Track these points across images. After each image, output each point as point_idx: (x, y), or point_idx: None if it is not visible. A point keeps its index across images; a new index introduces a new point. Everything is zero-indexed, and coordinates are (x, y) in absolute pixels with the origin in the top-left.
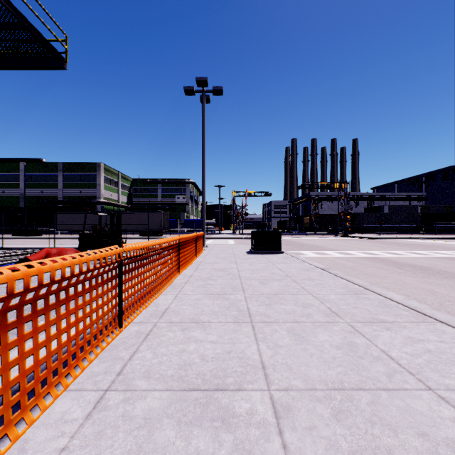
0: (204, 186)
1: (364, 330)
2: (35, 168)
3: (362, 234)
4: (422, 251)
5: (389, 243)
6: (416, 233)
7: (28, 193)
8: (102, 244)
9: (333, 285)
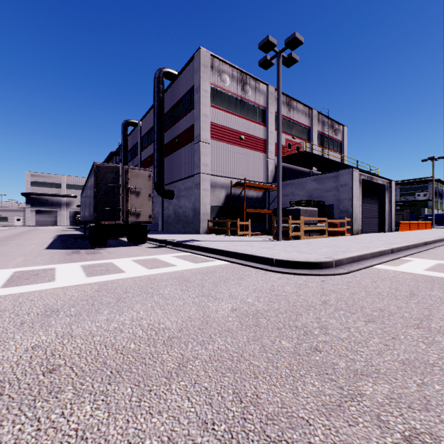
0: (433, 202)
1: None
2: None
3: None
4: None
5: None
6: None
7: None
8: None
9: None
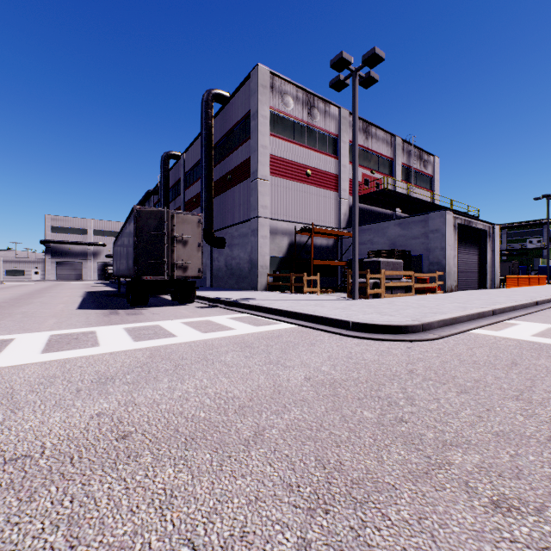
0: (548, 250)
1: None
2: None
3: None
4: None
5: None
6: None
7: None
8: None
9: None
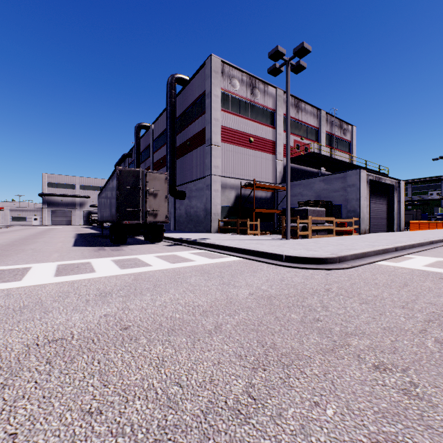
0: None
1: None
2: None
3: None
4: None
5: None
6: None
7: None
8: None
9: None
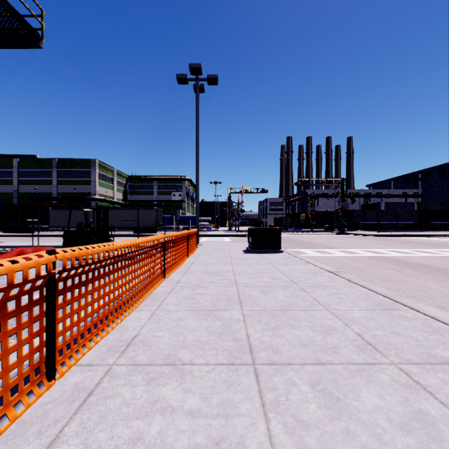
0: (198, 180)
1: (428, 381)
2: (29, 164)
3: (359, 231)
4: (429, 249)
5: (390, 240)
6: (414, 230)
7: (22, 189)
8: (87, 243)
9: (351, 295)
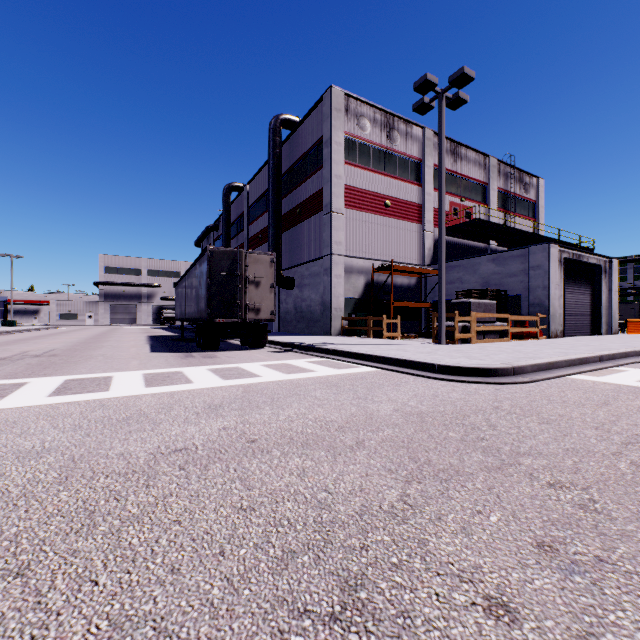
0: None
1: None
2: None
3: None
4: None
5: None
6: None
7: None
8: None
9: None
